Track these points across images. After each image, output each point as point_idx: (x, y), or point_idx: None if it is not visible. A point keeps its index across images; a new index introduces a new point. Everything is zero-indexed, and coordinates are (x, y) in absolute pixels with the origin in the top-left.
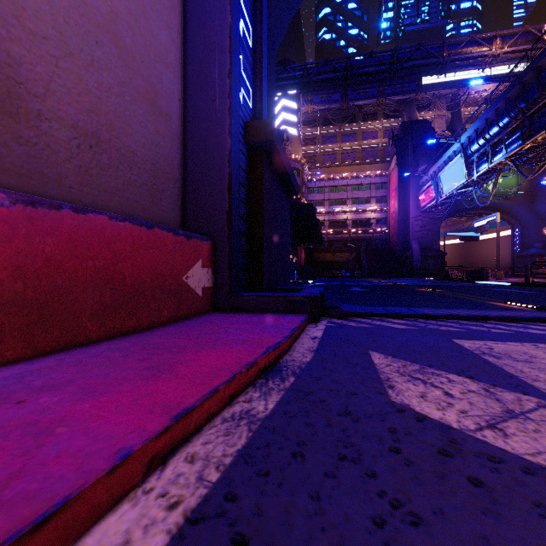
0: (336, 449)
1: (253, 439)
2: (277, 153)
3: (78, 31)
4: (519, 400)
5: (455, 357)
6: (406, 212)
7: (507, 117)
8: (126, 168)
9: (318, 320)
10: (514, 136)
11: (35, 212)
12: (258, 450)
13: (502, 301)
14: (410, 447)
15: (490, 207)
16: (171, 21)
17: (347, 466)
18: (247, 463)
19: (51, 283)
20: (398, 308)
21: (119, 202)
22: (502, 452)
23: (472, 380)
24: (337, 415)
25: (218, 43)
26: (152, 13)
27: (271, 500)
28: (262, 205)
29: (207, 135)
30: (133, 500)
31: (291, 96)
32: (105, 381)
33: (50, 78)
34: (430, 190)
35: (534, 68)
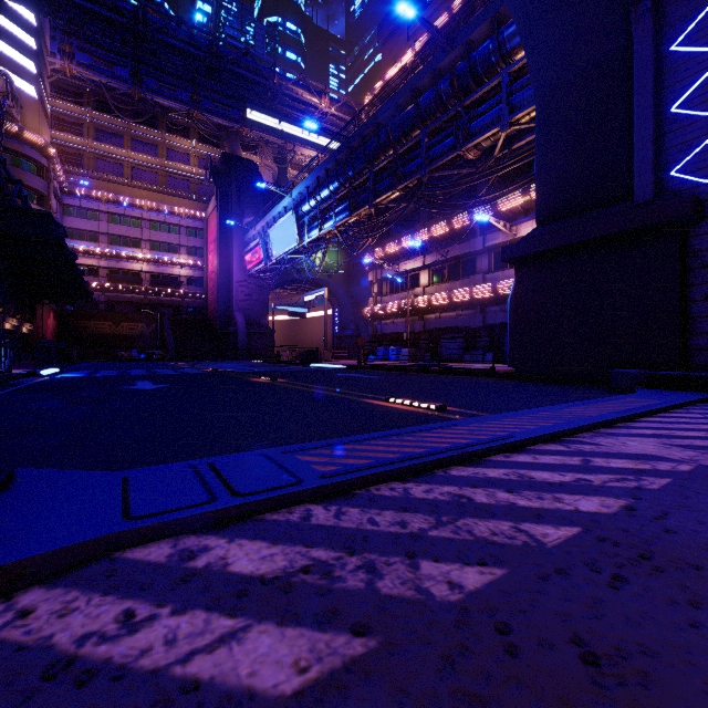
0: None
1: None
2: None
3: None
4: None
5: None
6: (229, 273)
7: (337, 181)
8: None
9: None
10: (342, 206)
11: None
12: None
13: (377, 396)
14: None
15: (316, 283)
16: None
17: None
18: None
19: None
20: (240, 458)
21: None
22: None
23: None
24: None
25: None
26: None
27: None
28: None
29: None
30: None
31: (21, 19)
32: None
33: None
34: (258, 250)
35: (361, 136)
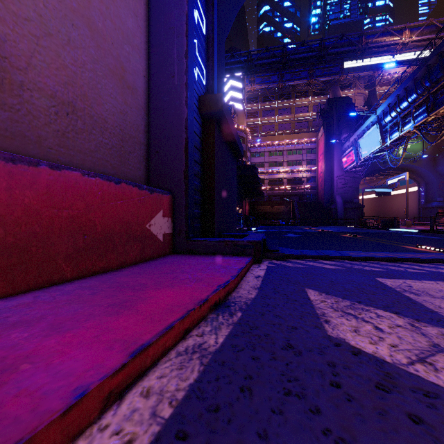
0: (281, 383)
1: (204, 373)
2: (226, 121)
3: (56, 15)
4: (442, 334)
5: (380, 293)
6: (331, 172)
7: (414, 94)
8: (98, 133)
9: (261, 261)
10: (421, 110)
11: (15, 167)
12: (208, 384)
13: (413, 245)
14: (350, 381)
15: (400, 168)
16: (137, 10)
17: (292, 401)
18: (199, 398)
19: (30, 230)
20: (327, 251)
21: (92, 161)
22: (436, 387)
23: (397, 316)
24: (280, 349)
25: (177, 29)
26: (120, 2)
27: (221, 438)
28: (213, 165)
29: (167, 106)
30: (88, 438)
31: (237, 78)
32: (73, 317)
33: (32, 54)
34: (351, 154)
35: (437, 53)
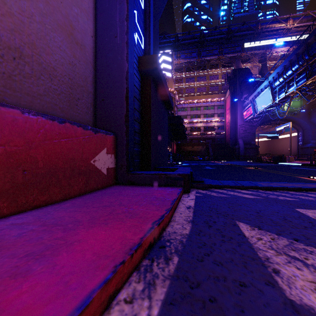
0: None
1: None
2: (160, 78)
3: None
4: None
5: (310, 228)
6: (235, 122)
7: (297, 64)
8: (47, 79)
9: (189, 191)
10: (301, 76)
11: None
12: None
13: (305, 176)
14: None
15: (285, 119)
16: None
17: None
18: None
19: None
20: (242, 181)
21: (41, 104)
22: None
23: None
24: None
25: None
26: None
27: None
28: (150, 112)
29: (111, 61)
30: None
31: (168, 54)
32: None
33: None
34: (250, 109)
35: (314, 35)
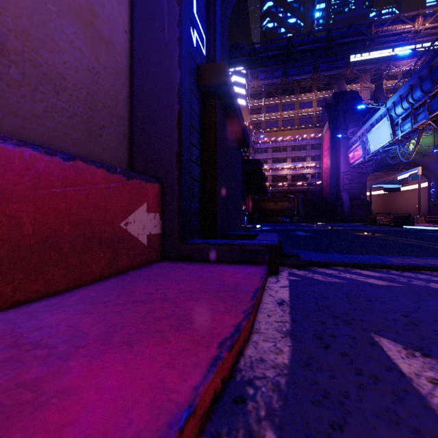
0: None
1: None
2: (230, 99)
3: None
4: None
5: None
6: (337, 167)
7: (430, 82)
8: (50, 91)
9: (278, 272)
10: (436, 100)
11: None
12: None
13: None
14: None
15: (410, 163)
16: None
17: None
18: None
19: None
20: (359, 256)
21: (39, 131)
22: None
23: None
24: None
25: None
26: None
27: None
28: (215, 150)
29: (155, 69)
30: None
31: (240, 73)
32: None
33: None
34: (358, 149)
35: None
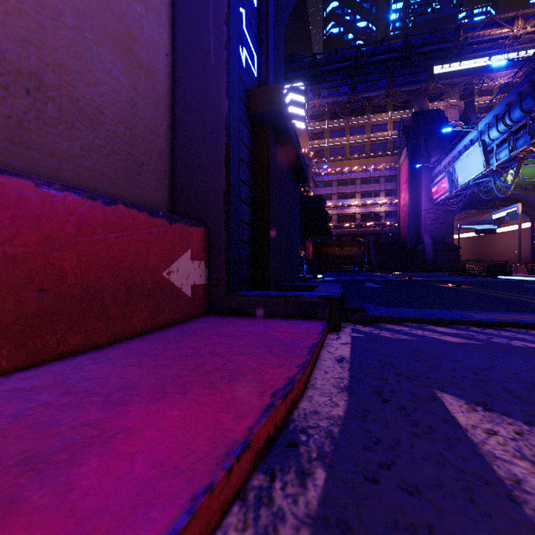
0: None
1: None
2: (286, 127)
3: None
4: None
5: None
6: (417, 204)
7: (532, 100)
8: (87, 128)
9: (340, 328)
10: None
11: None
12: None
13: None
14: None
15: (508, 199)
16: None
17: None
18: None
19: None
20: (436, 310)
21: (76, 172)
22: None
23: None
24: None
25: None
26: None
27: None
28: (268, 187)
29: (200, 97)
30: None
31: (299, 90)
32: None
33: None
34: (444, 182)
35: None
